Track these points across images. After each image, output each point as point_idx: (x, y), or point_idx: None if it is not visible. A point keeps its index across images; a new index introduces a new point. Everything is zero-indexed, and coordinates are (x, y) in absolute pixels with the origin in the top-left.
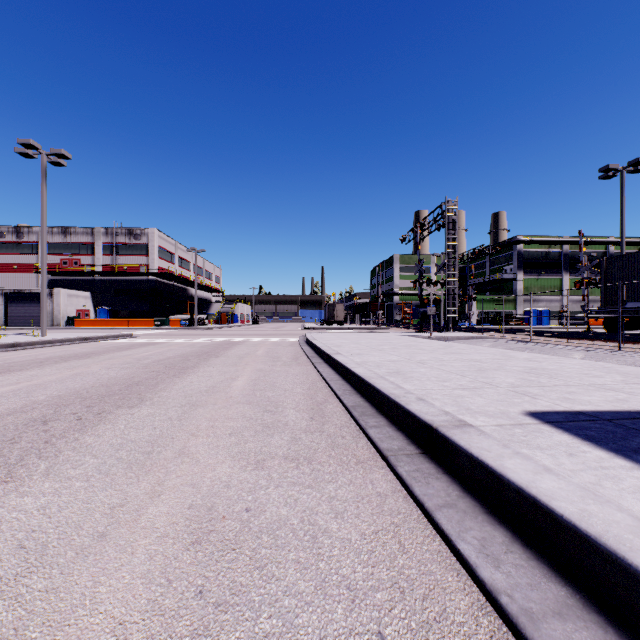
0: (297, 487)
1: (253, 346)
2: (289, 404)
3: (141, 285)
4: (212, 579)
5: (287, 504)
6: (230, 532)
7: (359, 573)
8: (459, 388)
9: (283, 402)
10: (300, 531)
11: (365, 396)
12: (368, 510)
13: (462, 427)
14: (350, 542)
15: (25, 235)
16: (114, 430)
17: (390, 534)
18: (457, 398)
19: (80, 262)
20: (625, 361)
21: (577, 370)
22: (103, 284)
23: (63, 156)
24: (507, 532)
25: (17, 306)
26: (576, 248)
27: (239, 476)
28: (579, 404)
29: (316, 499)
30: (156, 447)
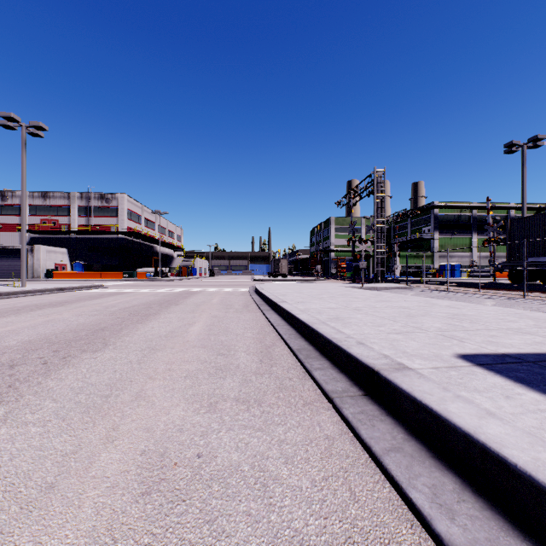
0: (248, 430)
1: (209, 295)
2: (240, 347)
3: (112, 242)
4: (160, 537)
5: (238, 449)
6: (181, 481)
7: (311, 526)
8: (393, 332)
9: (235, 346)
10: (251, 478)
11: (309, 340)
12: (317, 454)
13: (402, 370)
14: (301, 490)
15: (9, 198)
16: (76, 374)
17: (340, 480)
18: (393, 342)
19: (58, 222)
20: (530, 307)
21: (493, 316)
22: (78, 241)
23: (41, 128)
24: (456, 478)
25: (1, 260)
26: (483, 212)
27: (192, 419)
28: (503, 347)
29: (266, 443)
30: (114, 390)
